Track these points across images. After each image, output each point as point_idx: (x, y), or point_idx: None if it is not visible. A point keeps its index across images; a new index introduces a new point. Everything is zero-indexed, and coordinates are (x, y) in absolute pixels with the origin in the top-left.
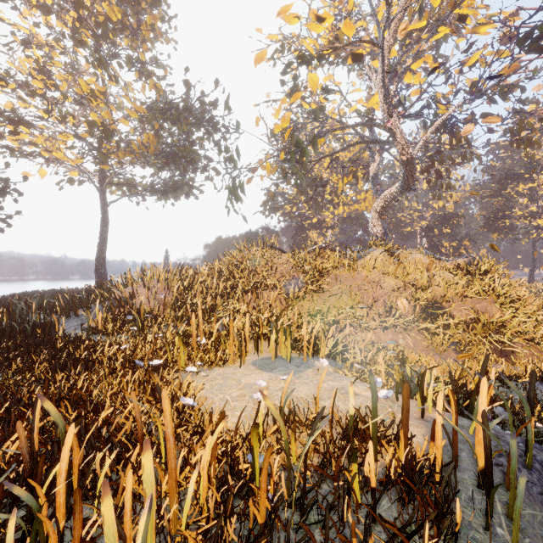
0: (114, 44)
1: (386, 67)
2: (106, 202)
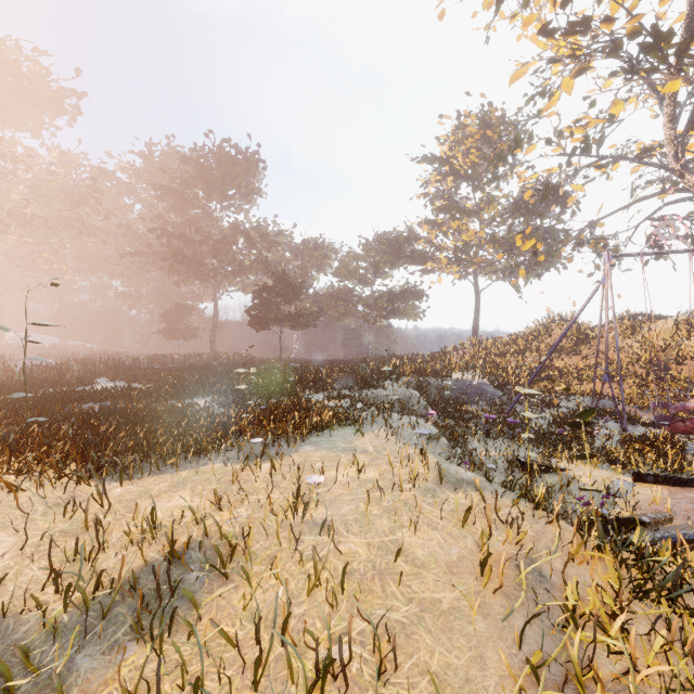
0: (479, 175)
1: (669, 134)
2: (478, 290)
